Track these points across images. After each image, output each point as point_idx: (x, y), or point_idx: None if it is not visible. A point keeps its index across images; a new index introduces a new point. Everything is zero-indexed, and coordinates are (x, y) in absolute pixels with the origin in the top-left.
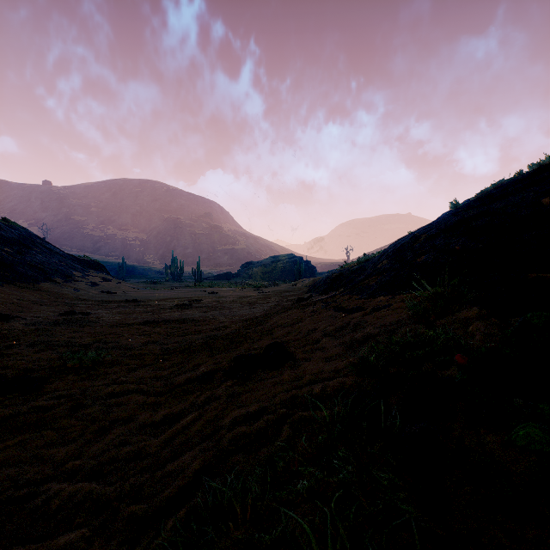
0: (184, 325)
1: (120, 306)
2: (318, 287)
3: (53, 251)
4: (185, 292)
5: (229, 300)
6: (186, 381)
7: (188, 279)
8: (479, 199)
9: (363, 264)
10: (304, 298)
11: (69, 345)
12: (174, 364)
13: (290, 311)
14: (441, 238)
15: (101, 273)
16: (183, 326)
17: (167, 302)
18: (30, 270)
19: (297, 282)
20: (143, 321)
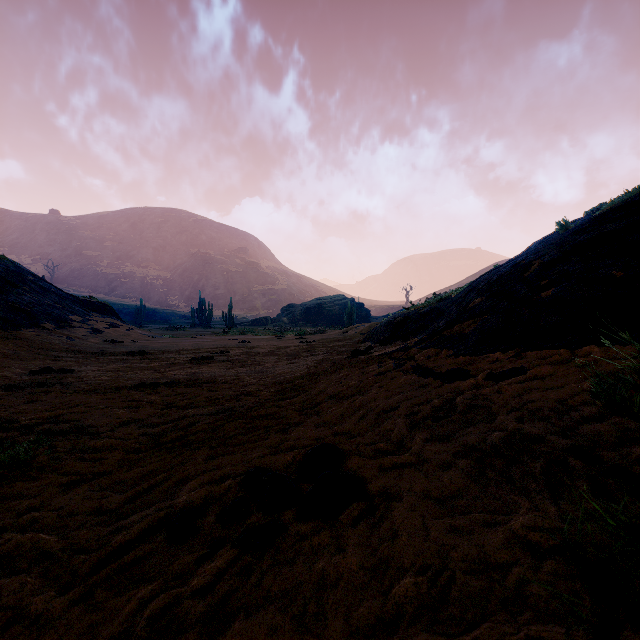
0: (193, 390)
1: (119, 360)
2: (376, 335)
3: (48, 290)
4: (210, 341)
5: (263, 351)
6: (144, 531)
7: (219, 325)
8: (617, 210)
9: (436, 305)
10: (362, 351)
11: (2, 428)
12: (145, 474)
13: (343, 371)
14: (574, 262)
15: (109, 318)
16: (191, 391)
17: (182, 355)
18: (11, 313)
19: (349, 328)
20: (136, 384)
